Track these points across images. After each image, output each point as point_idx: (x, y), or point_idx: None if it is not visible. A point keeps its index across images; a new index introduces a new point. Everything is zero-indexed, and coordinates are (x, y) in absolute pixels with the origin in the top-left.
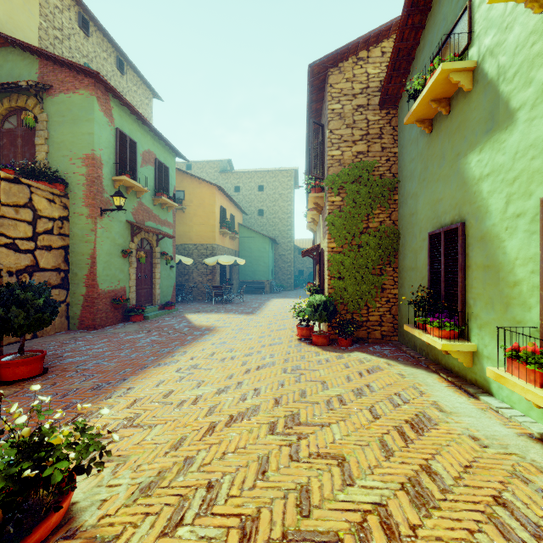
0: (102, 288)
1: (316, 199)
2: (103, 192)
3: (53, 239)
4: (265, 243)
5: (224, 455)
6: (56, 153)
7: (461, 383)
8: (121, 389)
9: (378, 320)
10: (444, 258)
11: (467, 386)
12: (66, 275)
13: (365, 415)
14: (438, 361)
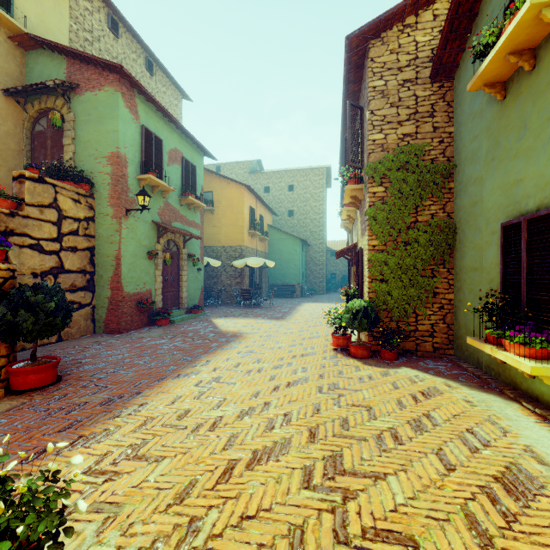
0: (127, 291)
1: (353, 192)
2: (128, 191)
3: (78, 240)
4: (296, 244)
5: (241, 520)
6: (82, 153)
7: None
8: (133, 406)
9: (429, 330)
10: (526, 254)
11: None
12: (92, 277)
13: (432, 463)
14: (515, 385)
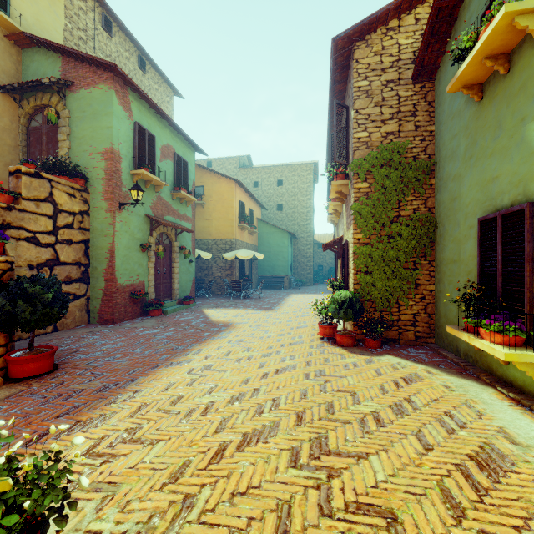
0: (120, 282)
1: (339, 187)
2: (122, 186)
3: (73, 233)
4: (284, 237)
5: (233, 497)
6: (77, 149)
7: (531, 403)
8: (128, 392)
9: (411, 319)
10: (501, 247)
11: None
12: (86, 269)
13: (412, 443)
14: (491, 371)
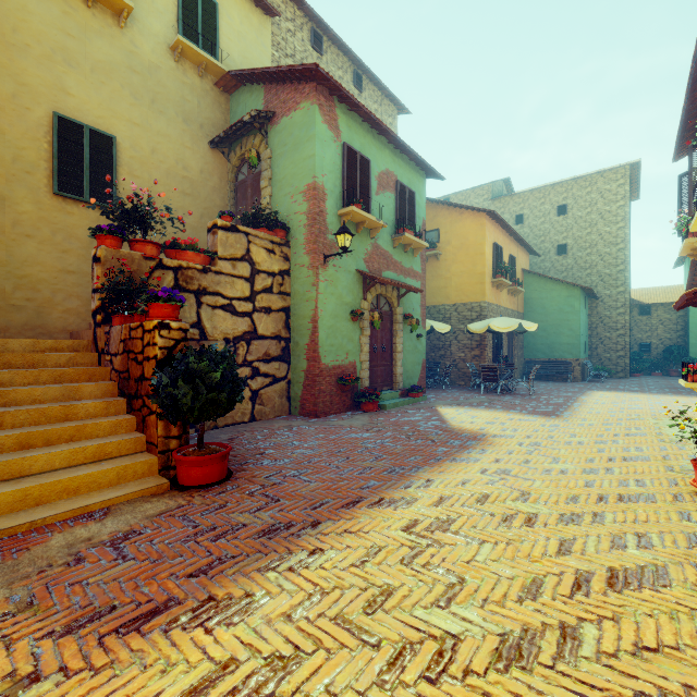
0: (325, 363)
1: None
2: (327, 232)
3: (272, 299)
4: (573, 296)
5: None
6: (279, 194)
7: None
8: (300, 550)
9: None
10: None
11: None
12: (287, 344)
13: None
14: None
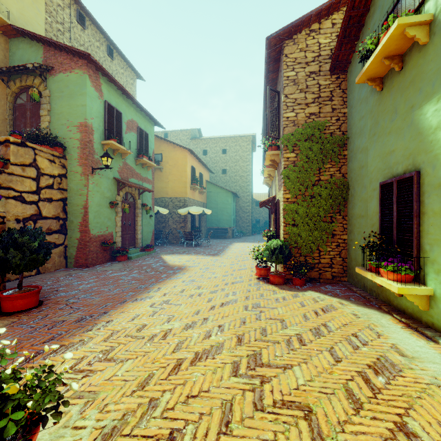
0: (93, 233)
1: (272, 156)
2: (94, 153)
3: (53, 193)
4: (228, 196)
5: (188, 398)
6: (56, 123)
7: (417, 326)
8: (101, 322)
9: (329, 262)
10: (396, 206)
11: (424, 329)
12: (64, 222)
13: (326, 357)
14: (389, 302)
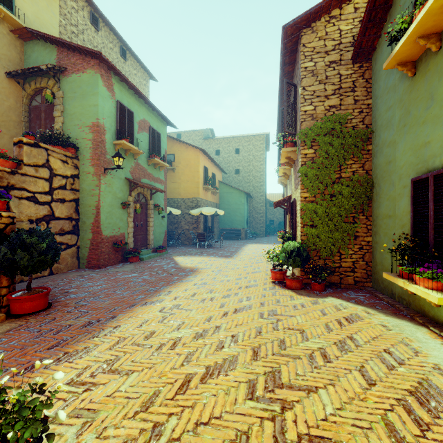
0: (105, 234)
1: (288, 153)
2: (106, 154)
3: (66, 193)
4: (241, 196)
5: (196, 426)
6: (69, 123)
7: None
8: (108, 328)
9: (351, 266)
10: (433, 204)
11: None
12: (77, 223)
13: (356, 378)
14: (423, 313)
